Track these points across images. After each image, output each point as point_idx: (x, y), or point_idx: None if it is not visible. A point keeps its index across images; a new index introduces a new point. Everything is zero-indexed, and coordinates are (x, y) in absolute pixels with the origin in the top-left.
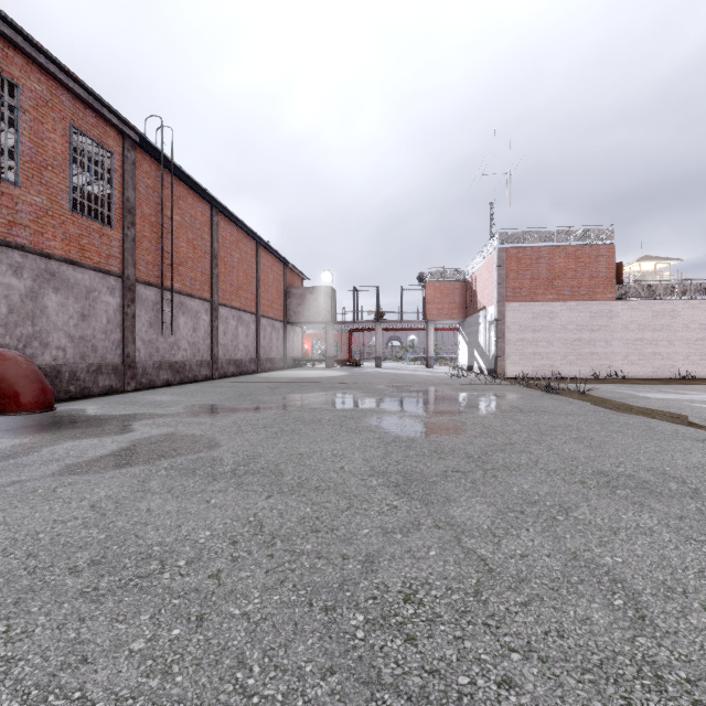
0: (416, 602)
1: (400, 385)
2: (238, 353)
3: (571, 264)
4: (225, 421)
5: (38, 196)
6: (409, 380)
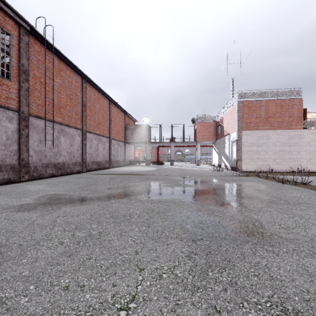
0: None
1: (187, 177)
2: (99, 158)
3: (278, 109)
4: (47, 218)
5: None
6: (190, 173)
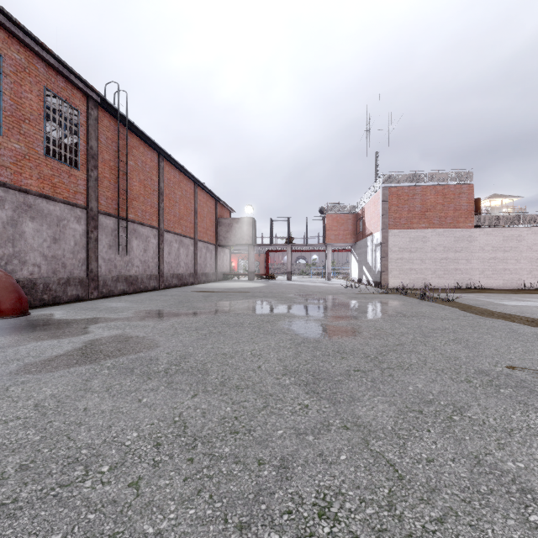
0: (331, 518)
1: (306, 294)
2: (180, 269)
3: (440, 199)
4: (165, 325)
5: (17, 144)
6: (313, 290)
